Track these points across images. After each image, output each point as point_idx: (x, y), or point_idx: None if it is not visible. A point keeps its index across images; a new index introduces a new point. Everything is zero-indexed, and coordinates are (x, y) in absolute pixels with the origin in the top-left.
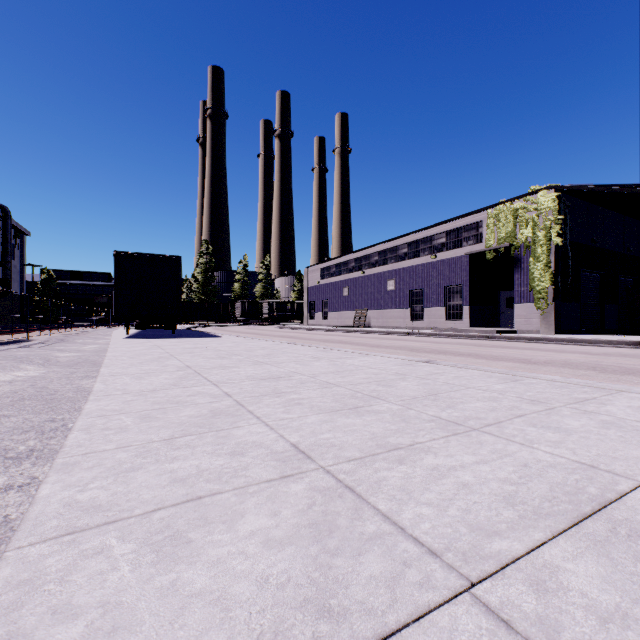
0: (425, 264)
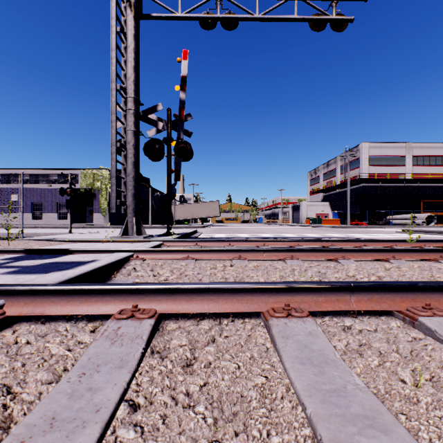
0: (44, 189)
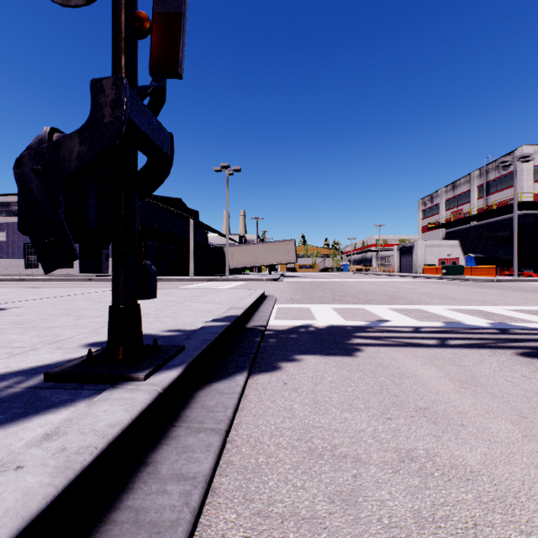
0: None
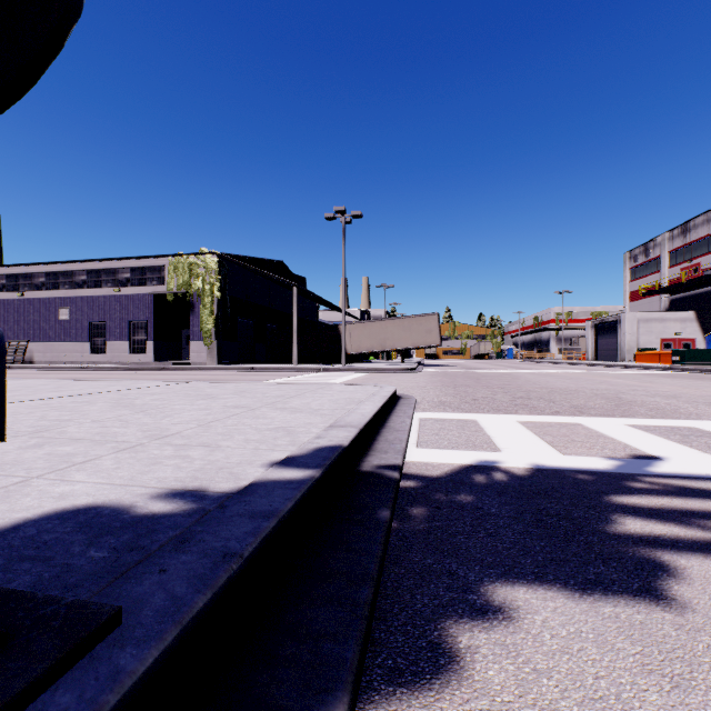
0: (108, 296)
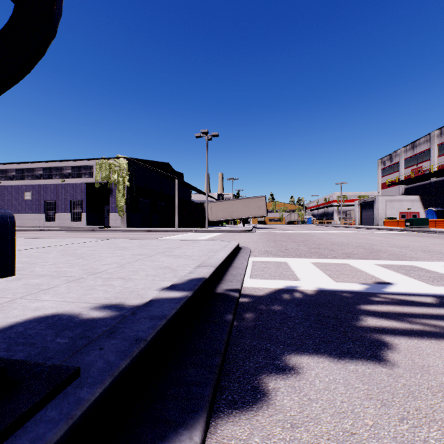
0: (57, 184)
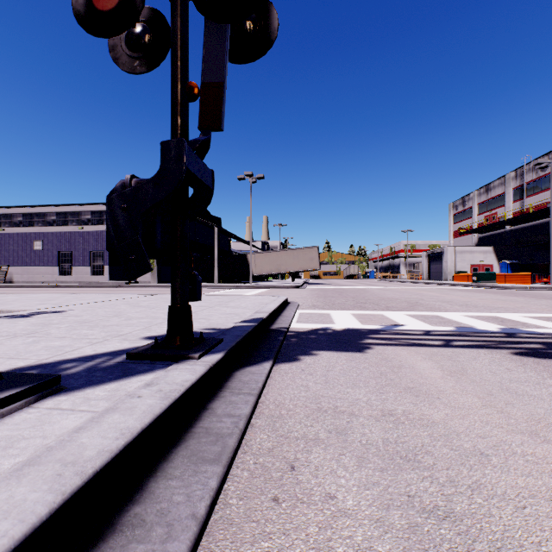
0: (74, 232)
